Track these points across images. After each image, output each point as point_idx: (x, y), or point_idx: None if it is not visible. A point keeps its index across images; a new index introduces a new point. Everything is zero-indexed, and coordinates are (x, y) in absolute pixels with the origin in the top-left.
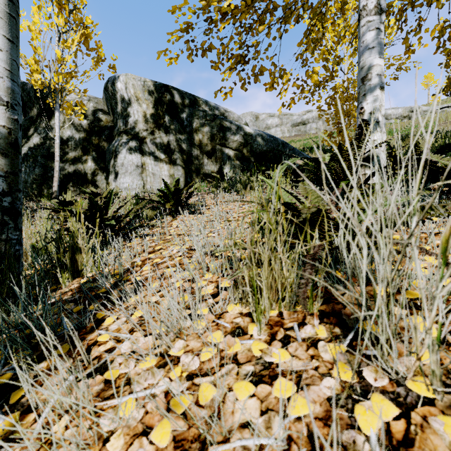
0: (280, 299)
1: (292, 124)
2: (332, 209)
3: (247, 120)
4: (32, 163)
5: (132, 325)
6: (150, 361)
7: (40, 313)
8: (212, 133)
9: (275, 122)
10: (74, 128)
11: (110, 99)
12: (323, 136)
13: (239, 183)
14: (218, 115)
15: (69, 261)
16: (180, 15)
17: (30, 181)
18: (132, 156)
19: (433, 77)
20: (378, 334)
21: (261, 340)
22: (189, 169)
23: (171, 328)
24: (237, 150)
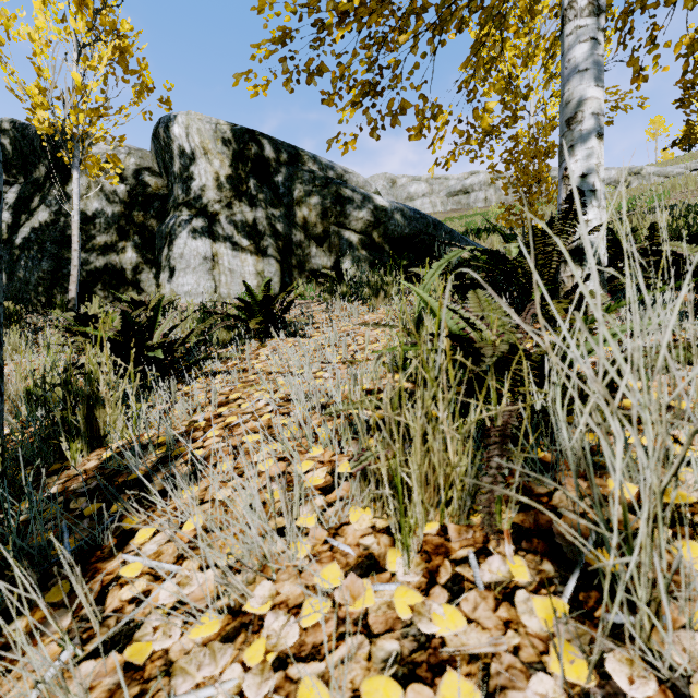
0: (442, 504)
1: (447, 193)
2: (555, 362)
3: (379, 186)
4: (37, 253)
5: (181, 550)
6: (209, 624)
7: (28, 516)
8: (324, 207)
9: (422, 190)
10: (104, 198)
11: (162, 152)
12: (536, 220)
13: (366, 286)
14: (333, 179)
15: (83, 422)
16: (272, 15)
17: (34, 281)
18: (198, 242)
19: (662, 121)
20: (631, 587)
21: (410, 583)
22: (287, 263)
23: (249, 557)
24: (363, 233)
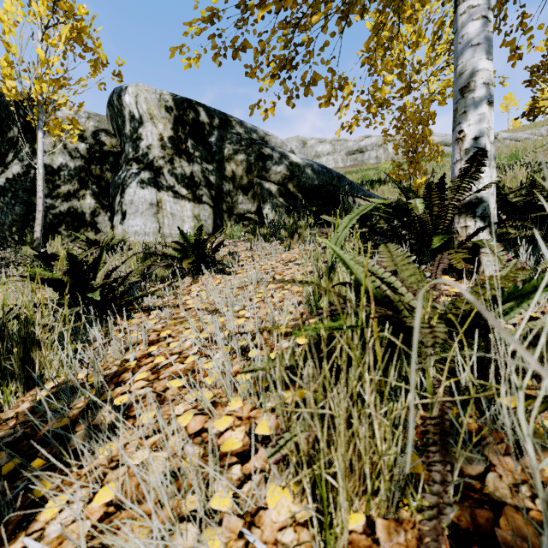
0: (368, 494)
1: (346, 152)
2: None
3: (293, 146)
4: (11, 200)
5: None
6: None
7: None
8: (248, 162)
9: (327, 150)
10: (68, 154)
11: (115, 117)
12: None
13: (283, 229)
14: (256, 140)
15: (19, 365)
16: None
17: (8, 223)
18: (145, 190)
19: (513, 98)
20: None
21: None
22: (218, 208)
23: None
24: (280, 184)
